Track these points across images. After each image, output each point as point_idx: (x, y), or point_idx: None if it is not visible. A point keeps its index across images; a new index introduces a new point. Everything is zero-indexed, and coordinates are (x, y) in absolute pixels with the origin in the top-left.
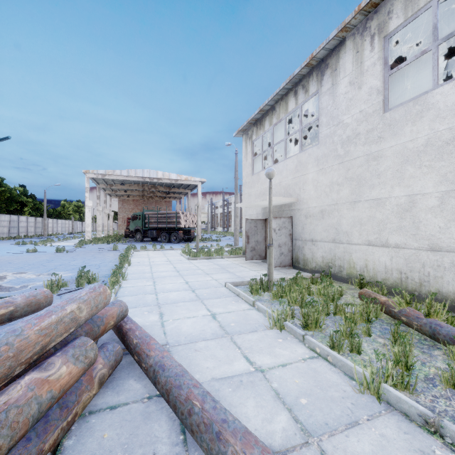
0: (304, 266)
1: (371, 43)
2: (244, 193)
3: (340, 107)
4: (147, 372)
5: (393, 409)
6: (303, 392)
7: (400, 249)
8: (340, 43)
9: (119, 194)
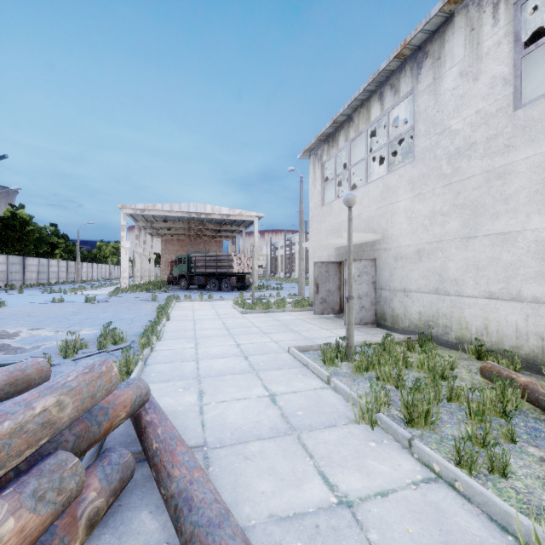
0: (393, 324)
1: (494, 14)
2: (312, 229)
3: (446, 109)
4: (166, 505)
5: None
6: None
7: (541, 305)
8: (446, 21)
9: (161, 233)
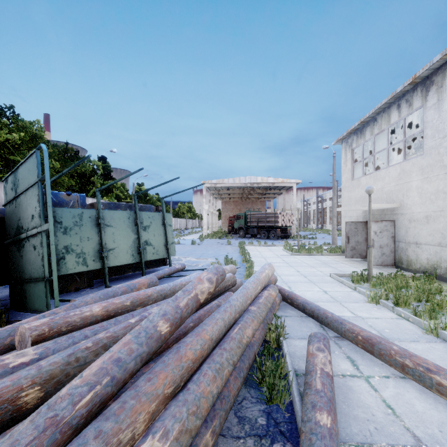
0: (408, 266)
1: None
2: (344, 196)
3: (446, 122)
4: (298, 306)
5: (446, 342)
6: (387, 328)
7: None
8: (446, 62)
9: (222, 197)
